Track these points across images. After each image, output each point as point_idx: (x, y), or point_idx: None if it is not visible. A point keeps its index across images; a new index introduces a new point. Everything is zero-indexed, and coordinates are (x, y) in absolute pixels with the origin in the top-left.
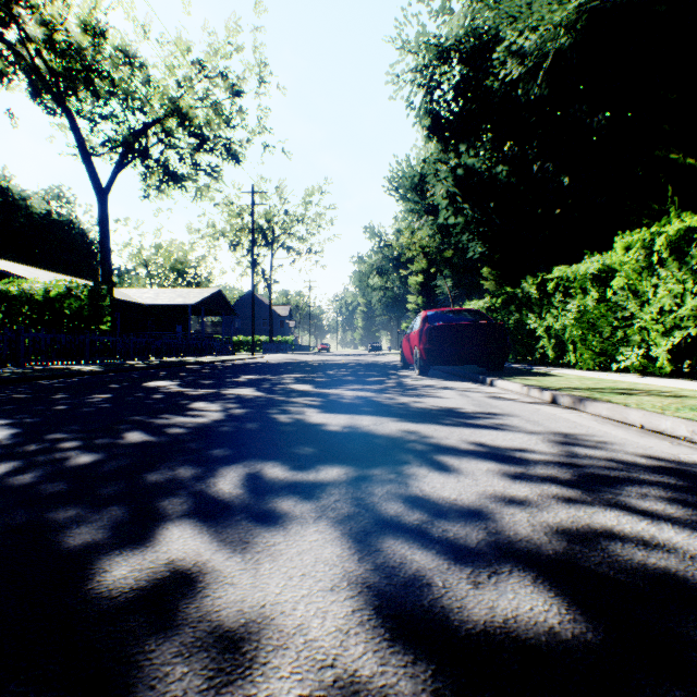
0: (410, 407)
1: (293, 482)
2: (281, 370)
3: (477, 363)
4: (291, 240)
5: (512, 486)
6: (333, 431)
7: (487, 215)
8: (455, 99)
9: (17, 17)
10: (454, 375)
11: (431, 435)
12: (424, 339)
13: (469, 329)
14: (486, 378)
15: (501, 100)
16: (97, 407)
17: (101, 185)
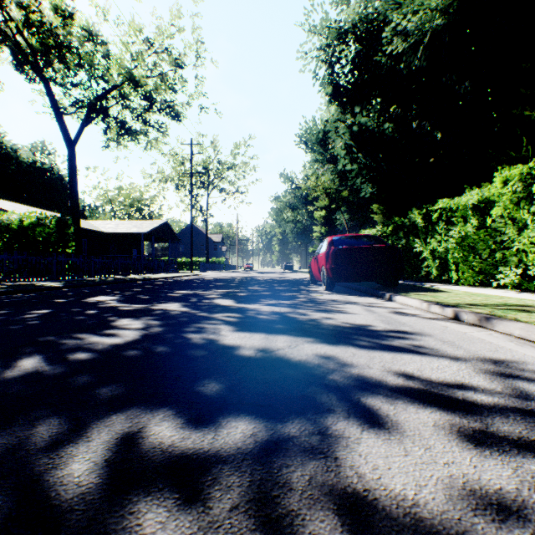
0: (322, 325)
1: (178, 457)
2: (211, 286)
3: (376, 280)
4: (223, 183)
5: (485, 464)
6: (246, 357)
7: (376, 162)
8: (351, 71)
9: (1, 2)
10: (355, 290)
11: (351, 362)
12: (330, 260)
13: (369, 251)
14: (385, 294)
15: (387, 72)
16: (24, 325)
17: (70, 138)
